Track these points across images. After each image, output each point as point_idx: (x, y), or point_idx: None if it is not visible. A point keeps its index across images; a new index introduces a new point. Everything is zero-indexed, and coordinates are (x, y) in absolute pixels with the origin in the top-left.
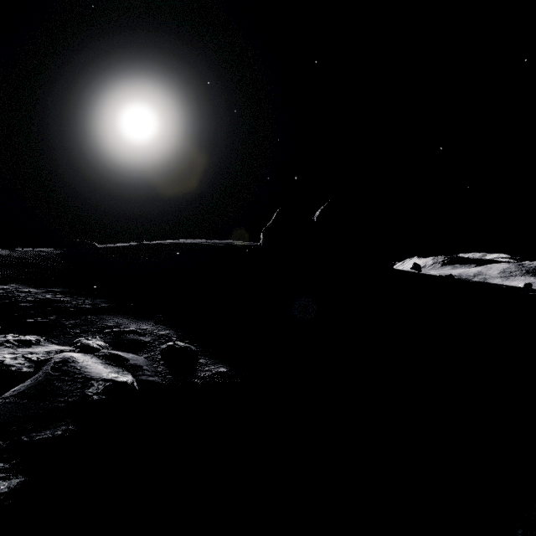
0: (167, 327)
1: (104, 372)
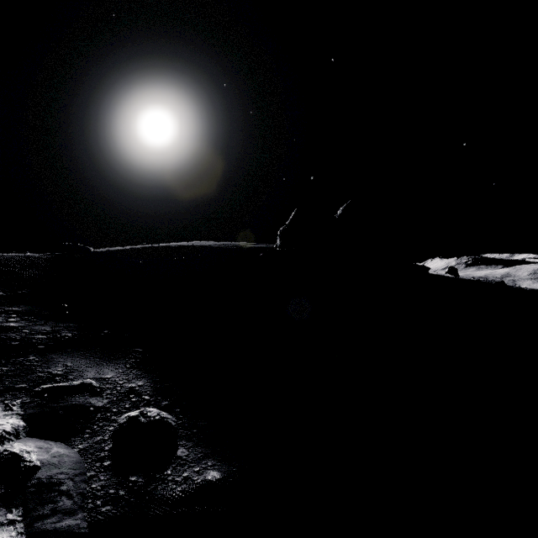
0: (143, 372)
1: None
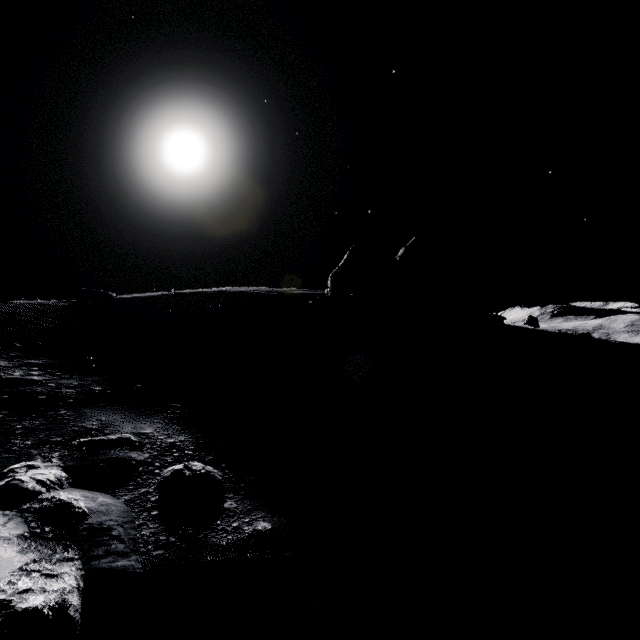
0: (183, 427)
1: (5, 573)
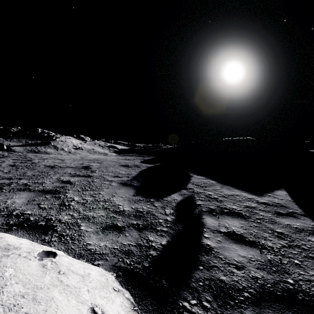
0: None
1: None
